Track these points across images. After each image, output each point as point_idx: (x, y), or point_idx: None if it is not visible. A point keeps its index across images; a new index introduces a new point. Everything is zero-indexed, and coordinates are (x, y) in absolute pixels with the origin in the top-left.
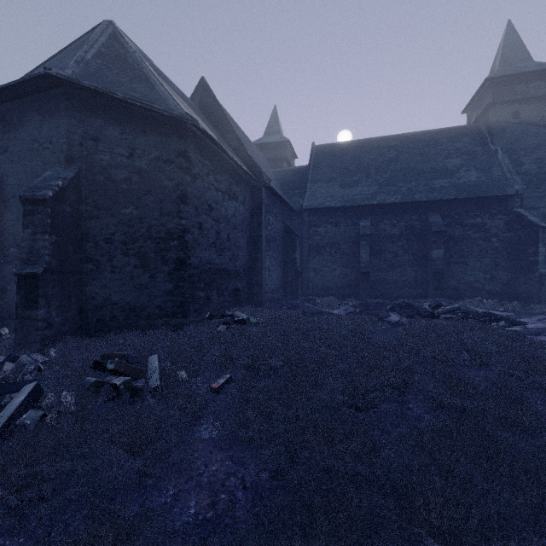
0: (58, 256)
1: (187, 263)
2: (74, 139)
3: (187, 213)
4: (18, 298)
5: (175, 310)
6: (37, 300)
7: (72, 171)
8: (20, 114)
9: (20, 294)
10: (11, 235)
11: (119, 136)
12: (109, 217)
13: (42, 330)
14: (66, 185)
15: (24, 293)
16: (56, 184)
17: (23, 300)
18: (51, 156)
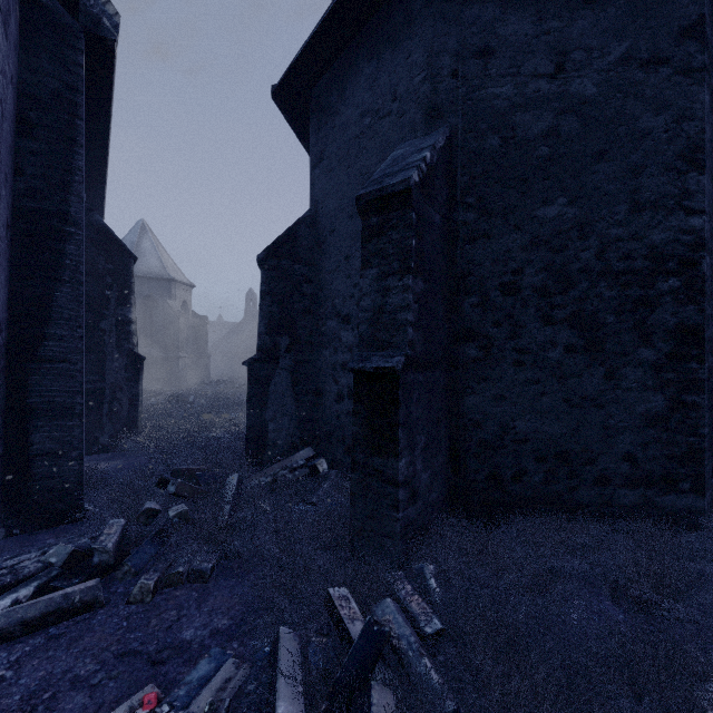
0: (423, 327)
1: (704, 337)
2: (441, 66)
3: (704, 196)
4: (355, 423)
5: (670, 470)
6: (393, 435)
7: (441, 133)
8: (342, 81)
9: (358, 415)
10: (328, 297)
11: (530, 32)
12: (510, 231)
13: (402, 507)
14: (433, 163)
15: (367, 415)
16: (422, 157)
17: (365, 430)
18: (395, 126)
